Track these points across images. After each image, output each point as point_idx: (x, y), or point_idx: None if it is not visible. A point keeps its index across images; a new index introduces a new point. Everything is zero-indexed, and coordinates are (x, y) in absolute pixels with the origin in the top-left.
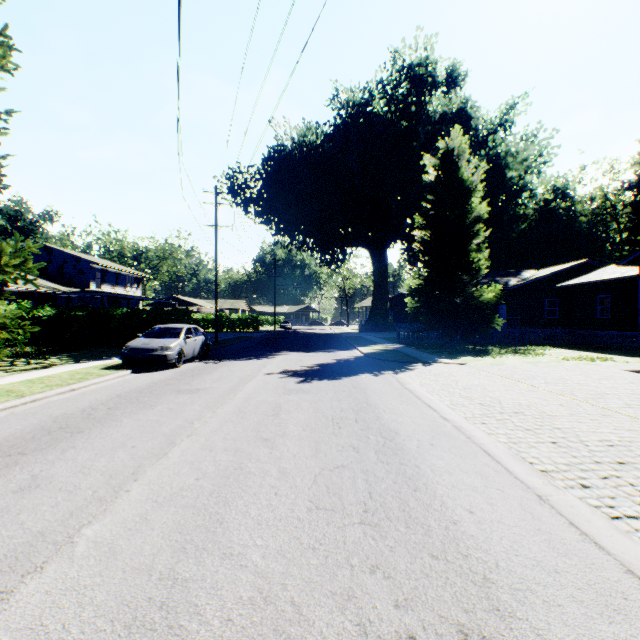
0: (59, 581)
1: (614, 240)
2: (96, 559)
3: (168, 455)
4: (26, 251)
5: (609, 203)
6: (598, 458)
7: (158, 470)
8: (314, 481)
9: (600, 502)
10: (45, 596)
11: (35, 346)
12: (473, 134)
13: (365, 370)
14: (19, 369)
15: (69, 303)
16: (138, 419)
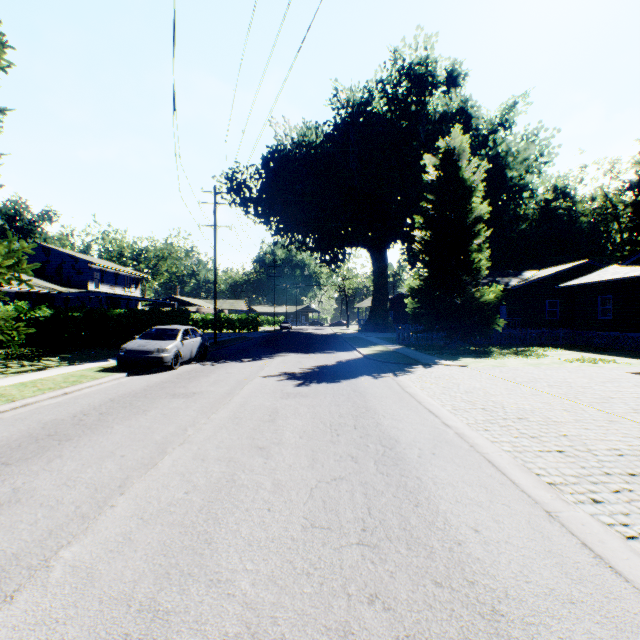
0: (29, 614)
1: (615, 240)
2: (72, 587)
3: (158, 465)
4: (20, 251)
5: (610, 203)
6: (608, 469)
7: (146, 482)
8: (310, 495)
9: (613, 519)
10: (12, 632)
11: (32, 347)
12: (473, 134)
13: (365, 372)
14: (13, 371)
15: (67, 303)
16: (130, 425)
